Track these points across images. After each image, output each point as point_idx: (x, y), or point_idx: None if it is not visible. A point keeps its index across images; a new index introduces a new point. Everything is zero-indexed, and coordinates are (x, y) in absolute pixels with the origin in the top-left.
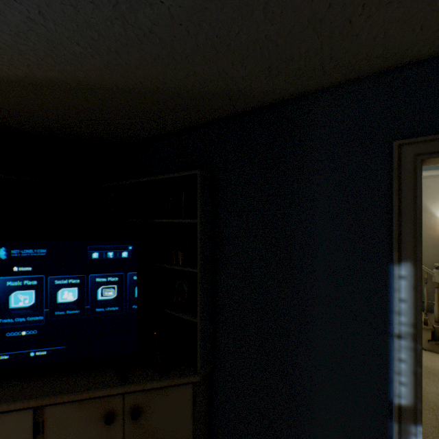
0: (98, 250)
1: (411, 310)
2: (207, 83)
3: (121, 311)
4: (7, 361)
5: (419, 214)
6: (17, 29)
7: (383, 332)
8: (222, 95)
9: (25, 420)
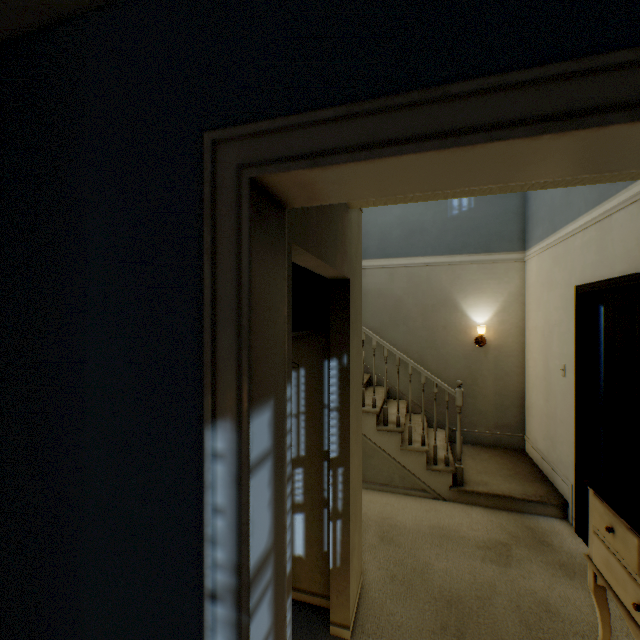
0: None
1: (234, 533)
2: None
3: None
4: None
5: (246, 306)
6: None
7: (197, 583)
8: None
9: None
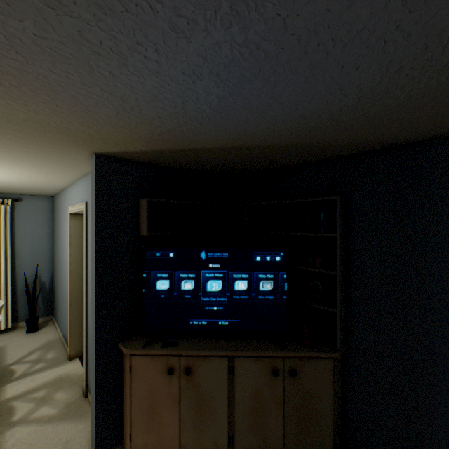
0: (260, 255)
1: None
2: (360, 138)
3: (275, 299)
4: (206, 326)
5: None
6: (260, 129)
7: None
8: (367, 142)
9: (223, 363)
